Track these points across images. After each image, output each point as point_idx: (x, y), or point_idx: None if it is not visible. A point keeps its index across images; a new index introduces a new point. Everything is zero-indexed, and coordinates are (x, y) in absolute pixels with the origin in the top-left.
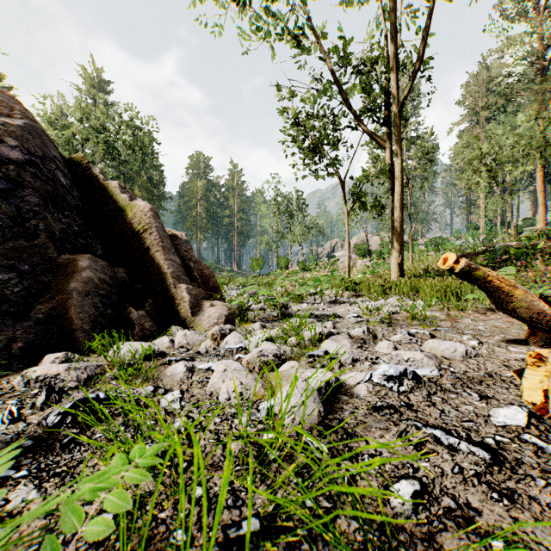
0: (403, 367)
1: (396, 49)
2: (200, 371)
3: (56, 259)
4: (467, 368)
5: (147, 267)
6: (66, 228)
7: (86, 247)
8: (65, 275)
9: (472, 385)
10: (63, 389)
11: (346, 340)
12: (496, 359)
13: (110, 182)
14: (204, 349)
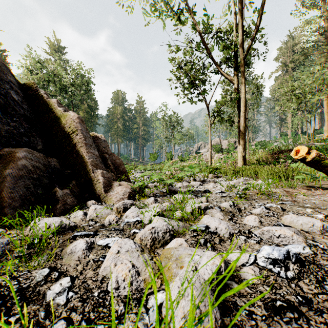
0: (284, 249)
1: (242, 19)
2: (98, 247)
3: None
4: None
5: (74, 157)
6: (13, 129)
7: (30, 143)
8: (5, 163)
9: None
10: None
11: (219, 213)
12: None
13: (51, 99)
14: (108, 222)
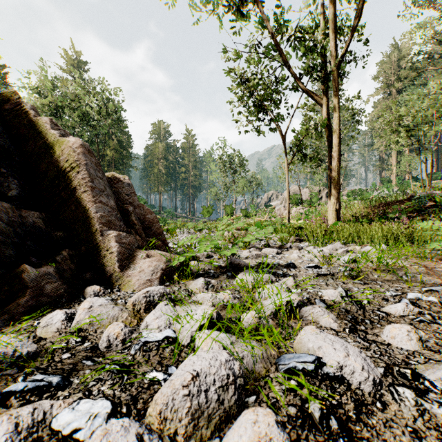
0: None
1: (335, 9)
2: None
3: None
4: None
5: (72, 210)
6: None
7: None
8: None
9: None
10: None
11: (328, 316)
12: None
13: (41, 117)
14: (105, 341)
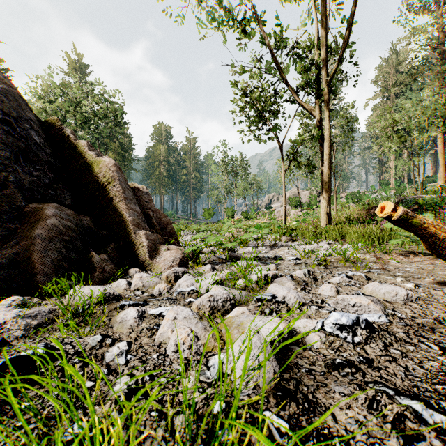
0: (354, 315)
1: (325, 32)
2: (151, 317)
3: (24, 208)
4: (412, 313)
5: (111, 215)
6: (37, 180)
7: (56, 197)
8: (31, 223)
9: (424, 333)
10: (6, 340)
11: (290, 282)
12: (436, 303)
13: (80, 141)
14: (158, 291)
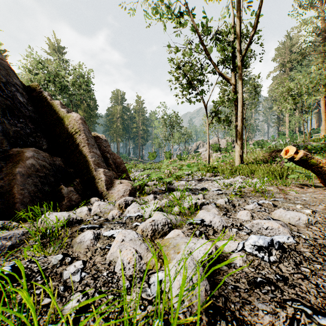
0: (269, 237)
1: (239, 21)
2: (104, 238)
3: (9, 151)
4: (313, 234)
5: (77, 157)
6: (20, 130)
7: (35, 143)
8: (14, 162)
9: None
10: None
11: (214, 209)
12: None
13: (54, 101)
14: (111, 216)
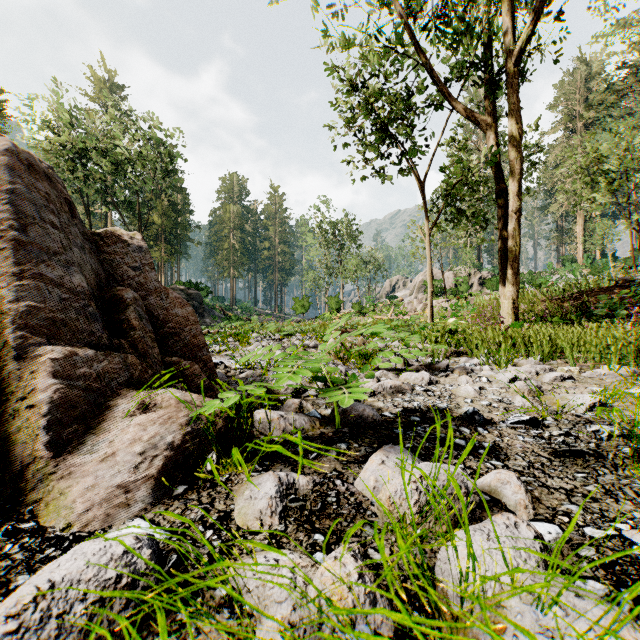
0: None
1: None
2: None
3: None
4: None
5: None
6: None
7: None
8: None
9: None
10: None
11: None
12: None
13: None
14: None
